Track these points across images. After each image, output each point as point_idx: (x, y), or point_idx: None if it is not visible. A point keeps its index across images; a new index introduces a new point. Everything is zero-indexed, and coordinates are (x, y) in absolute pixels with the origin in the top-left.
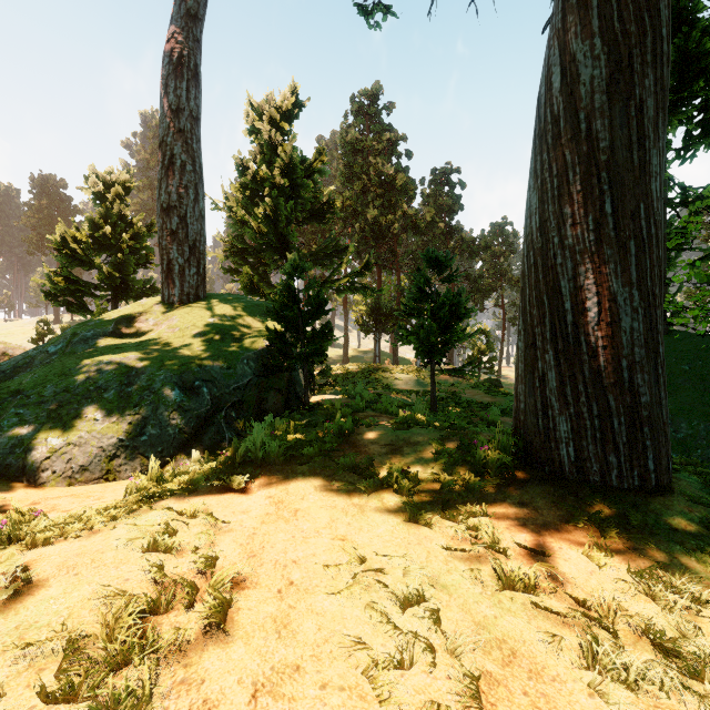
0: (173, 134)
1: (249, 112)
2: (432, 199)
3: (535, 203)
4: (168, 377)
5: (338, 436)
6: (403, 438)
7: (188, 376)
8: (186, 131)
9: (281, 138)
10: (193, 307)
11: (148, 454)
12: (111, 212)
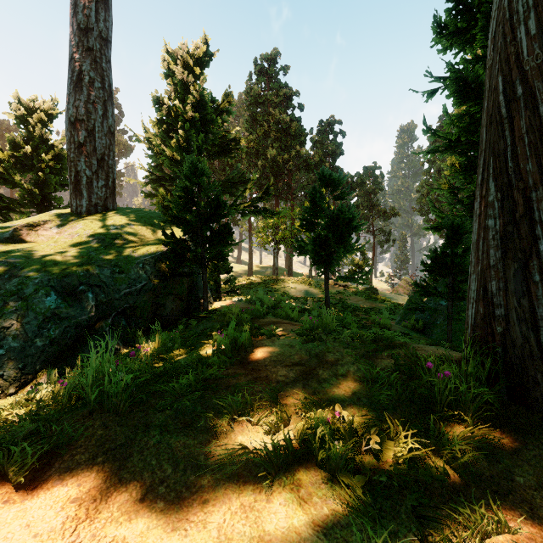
0: (82, 52)
1: (165, 57)
2: (319, 144)
3: (524, 3)
4: (44, 281)
5: (232, 351)
6: (315, 354)
7: (70, 280)
8: (95, 50)
9: (193, 79)
10: (99, 217)
11: (3, 372)
12: (33, 135)
